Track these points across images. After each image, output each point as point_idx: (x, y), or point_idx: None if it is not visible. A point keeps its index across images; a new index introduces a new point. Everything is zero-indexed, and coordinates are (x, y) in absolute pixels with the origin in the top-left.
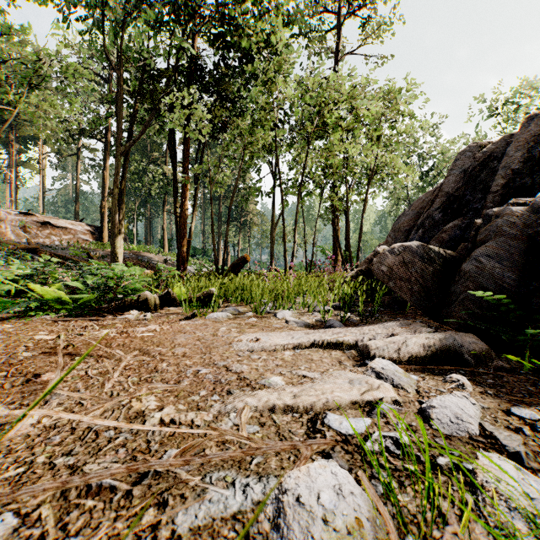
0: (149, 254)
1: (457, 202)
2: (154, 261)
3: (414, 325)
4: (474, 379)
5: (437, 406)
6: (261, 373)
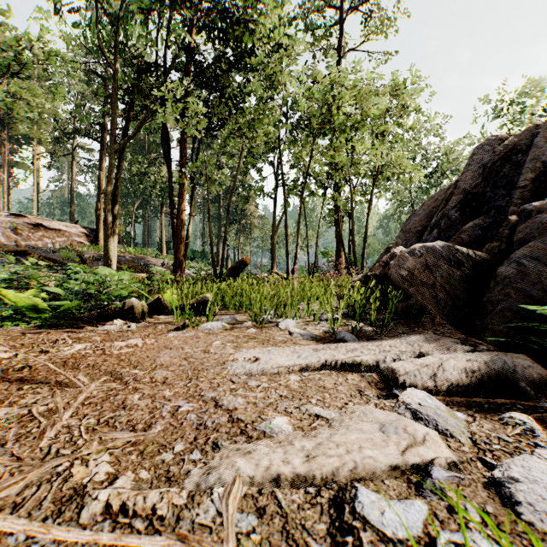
0: (146, 257)
1: (476, 200)
2: (151, 264)
3: (444, 340)
4: (541, 419)
5: (521, 478)
6: (261, 410)
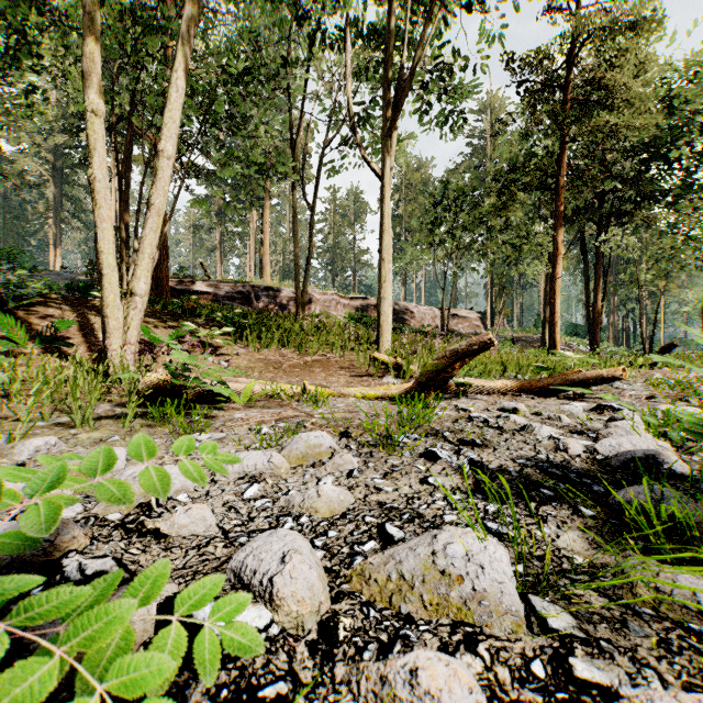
0: None
1: None
2: None
3: None
4: None
5: None
6: None
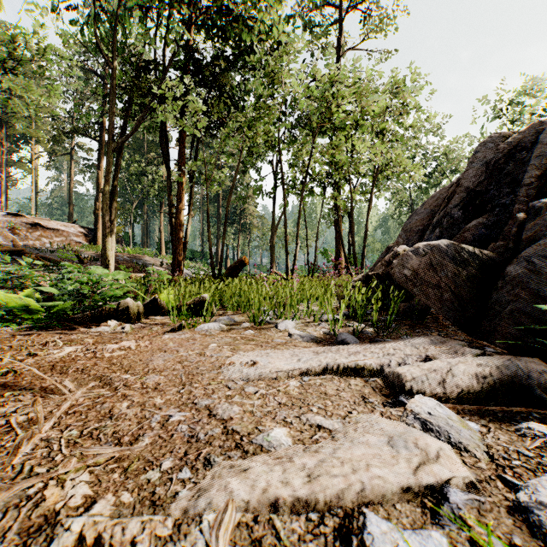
0: (145, 257)
1: (480, 198)
2: (150, 264)
3: (451, 343)
4: None
5: None
6: (258, 419)
